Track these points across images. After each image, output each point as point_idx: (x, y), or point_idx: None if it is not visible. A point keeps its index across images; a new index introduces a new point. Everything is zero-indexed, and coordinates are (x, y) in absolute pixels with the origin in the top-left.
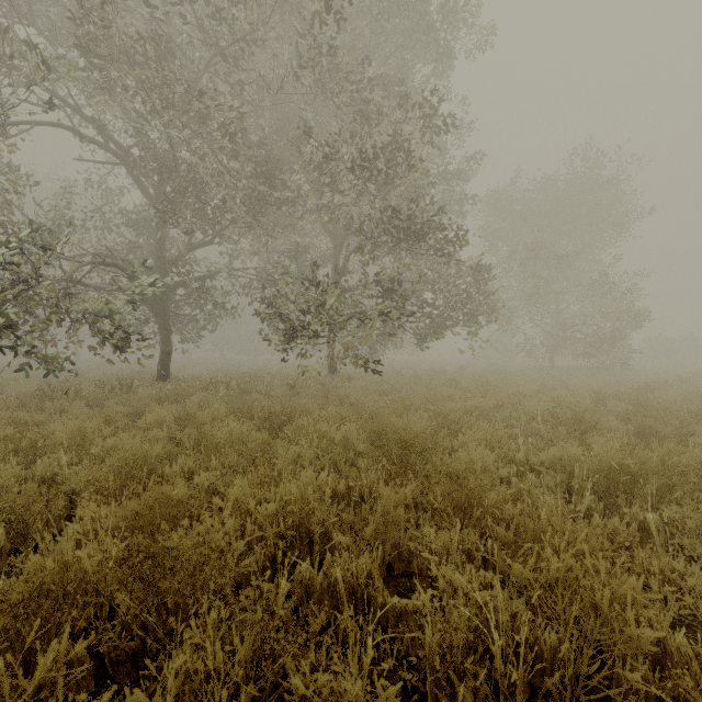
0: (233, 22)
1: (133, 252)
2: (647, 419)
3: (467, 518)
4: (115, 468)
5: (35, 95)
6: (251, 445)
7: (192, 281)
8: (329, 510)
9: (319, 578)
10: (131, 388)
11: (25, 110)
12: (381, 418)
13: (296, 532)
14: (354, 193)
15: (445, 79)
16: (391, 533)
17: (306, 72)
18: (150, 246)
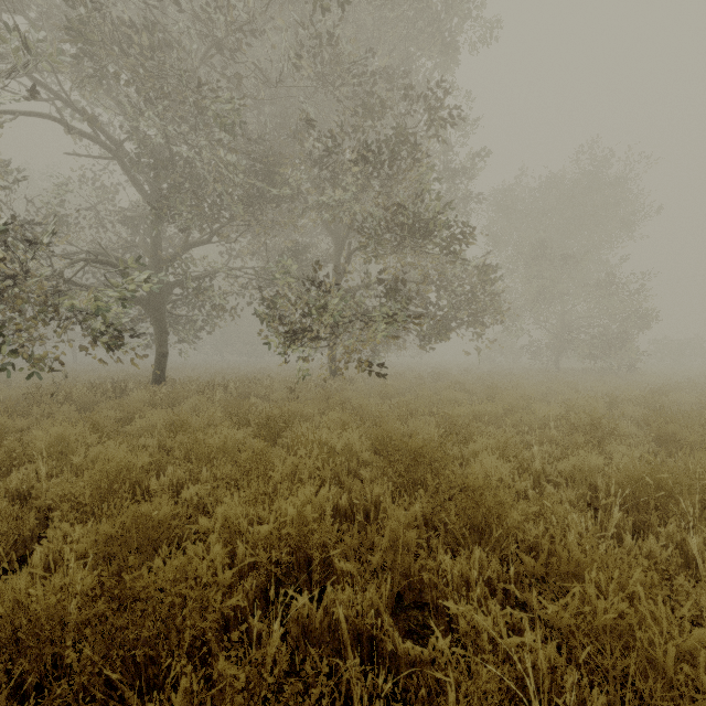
0: (229, 9)
1: (129, 252)
2: (669, 425)
3: (485, 539)
4: (92, 483)
5: (25, 88)
6: (245, 456)
7: (189, 280)
8: (330, 531)
9: (319, 616)
10: (125, 392)
11: (9, 98)
12: (385, 424)
13: (293, 556)
14: (357, 189)
15: (450, 73)
16: (400, 560)
17: (306, 62)
18: (147, 245)
